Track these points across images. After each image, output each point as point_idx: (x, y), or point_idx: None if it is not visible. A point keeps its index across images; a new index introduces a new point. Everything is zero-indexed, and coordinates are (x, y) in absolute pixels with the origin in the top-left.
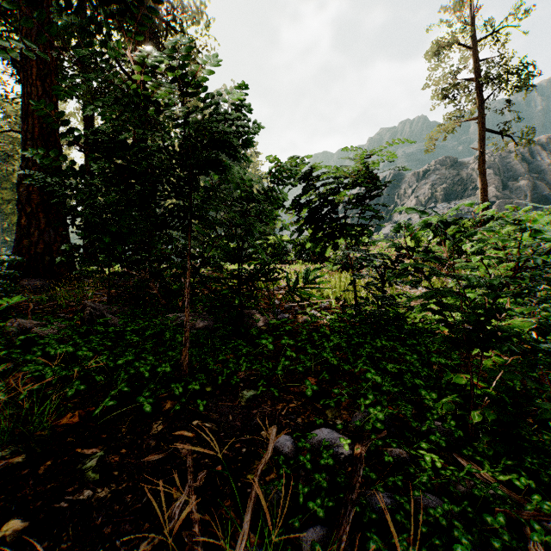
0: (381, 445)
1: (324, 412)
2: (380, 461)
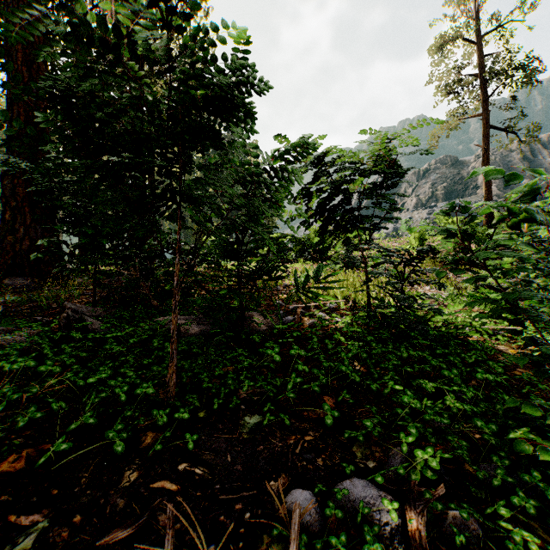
0: (442, 510)
1: (350, 449)
2: (440, 534)
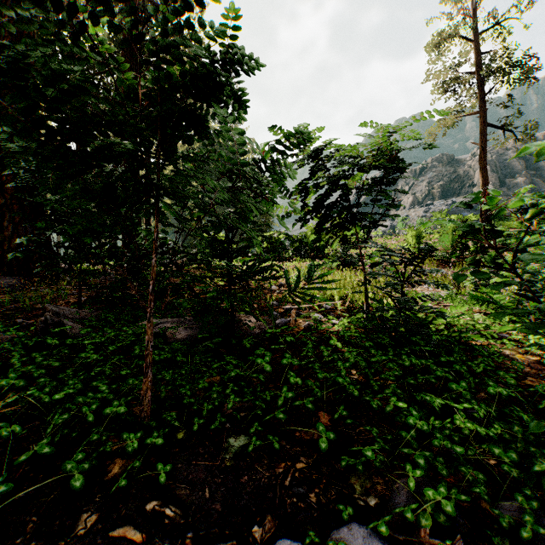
0: None
1: (348, 481)
2: None
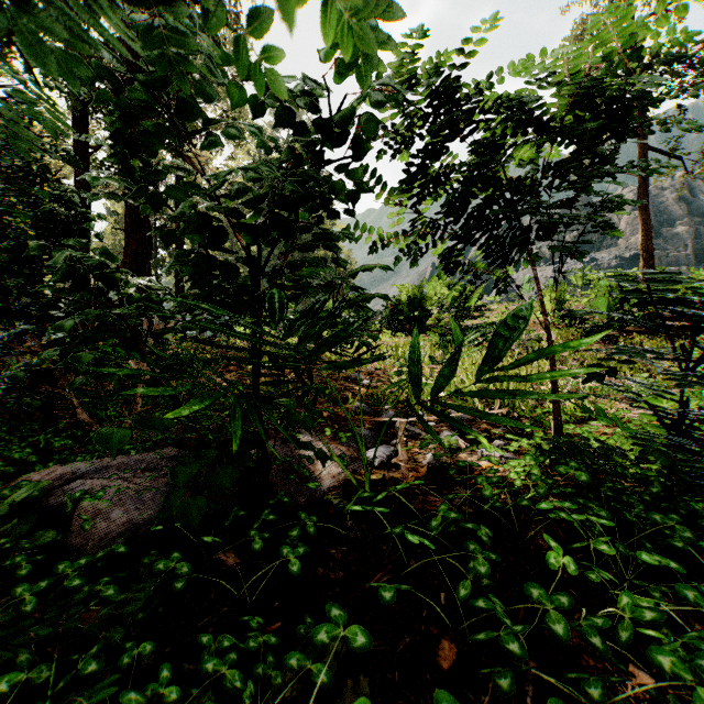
0: None
1: None
2: None
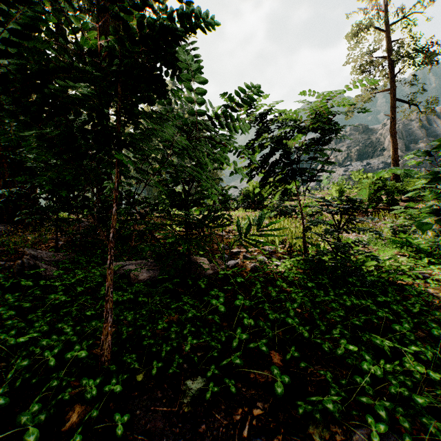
0: None
1: (306, 429)
2: None
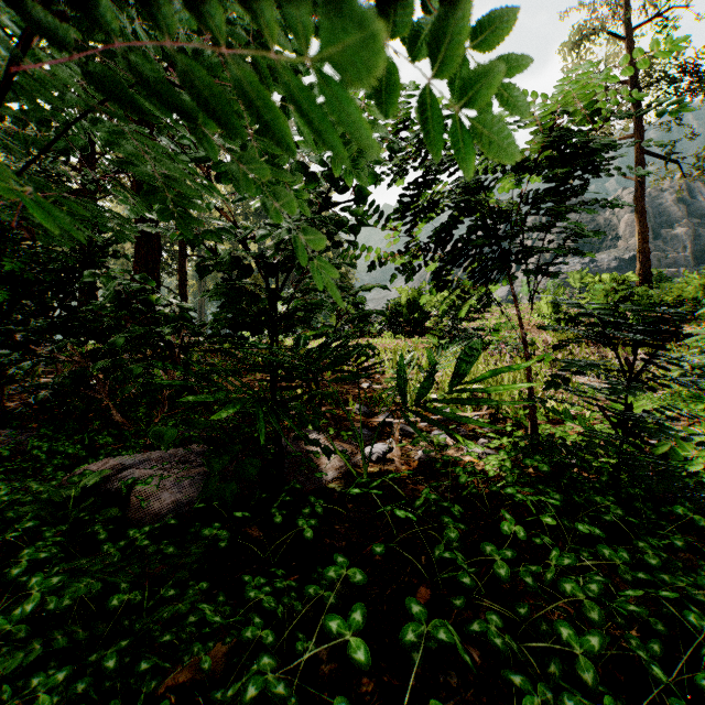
0: None
1: None
2: None
